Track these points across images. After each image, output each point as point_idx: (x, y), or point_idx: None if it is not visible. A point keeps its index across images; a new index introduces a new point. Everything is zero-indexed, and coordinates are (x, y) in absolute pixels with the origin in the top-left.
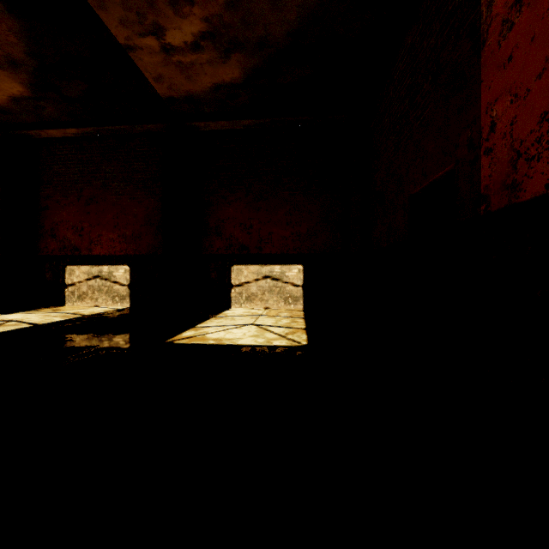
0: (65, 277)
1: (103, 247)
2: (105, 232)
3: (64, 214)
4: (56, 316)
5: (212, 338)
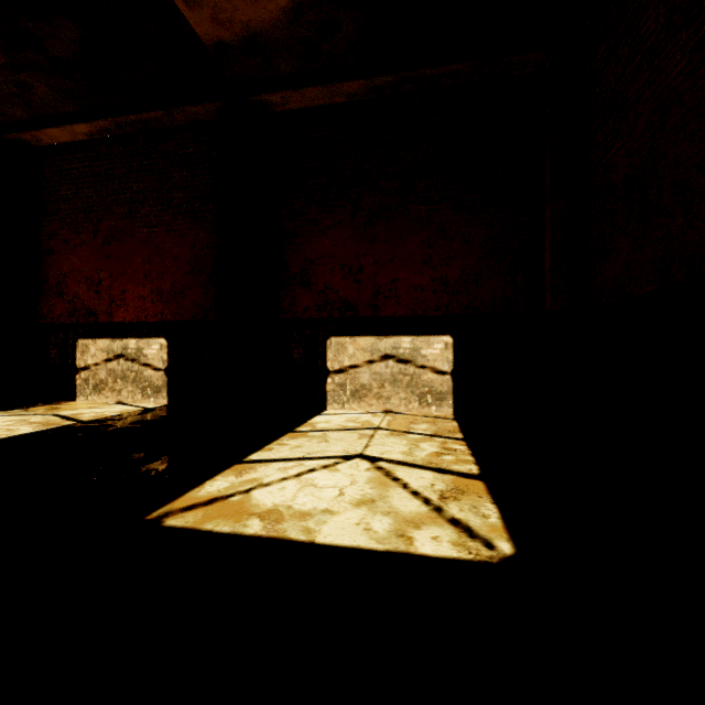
0: (76, 357)
1: (129, 310)
2: (132, 286)
3: (75, 259)
4: (33, 422)
5: (261, 507)
